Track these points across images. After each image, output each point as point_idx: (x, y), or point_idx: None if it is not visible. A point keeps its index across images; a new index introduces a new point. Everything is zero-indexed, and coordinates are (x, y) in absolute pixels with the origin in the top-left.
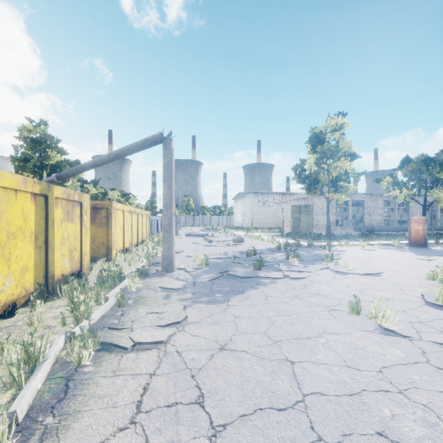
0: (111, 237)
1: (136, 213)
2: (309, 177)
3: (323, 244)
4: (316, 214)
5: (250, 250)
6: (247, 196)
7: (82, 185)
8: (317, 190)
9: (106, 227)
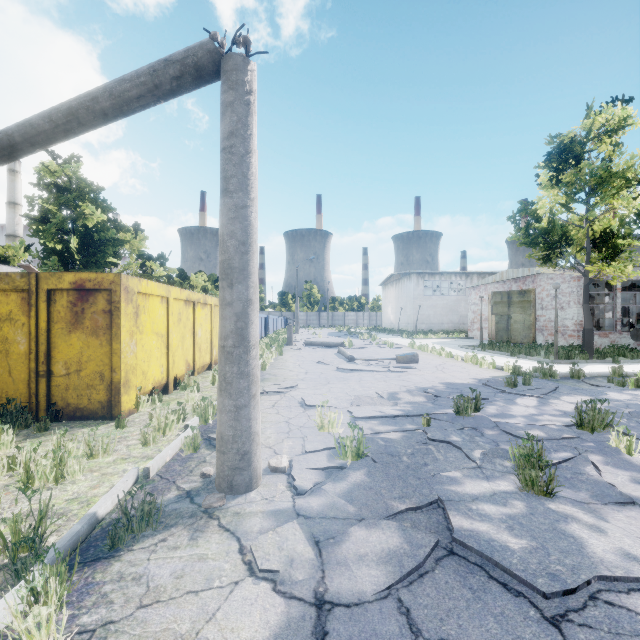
0: (118, 361)
1: (208, 305)
2: (548, 232)
3: (604, 372)
4: (544, 308)
5: (462, 396)
6: (405, 279)
7: (143, 263)
8: (566, 258)
9: (107, 336)
